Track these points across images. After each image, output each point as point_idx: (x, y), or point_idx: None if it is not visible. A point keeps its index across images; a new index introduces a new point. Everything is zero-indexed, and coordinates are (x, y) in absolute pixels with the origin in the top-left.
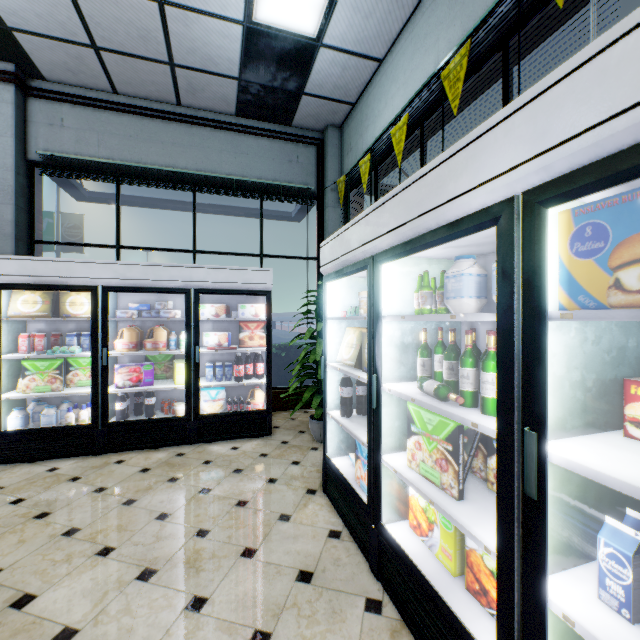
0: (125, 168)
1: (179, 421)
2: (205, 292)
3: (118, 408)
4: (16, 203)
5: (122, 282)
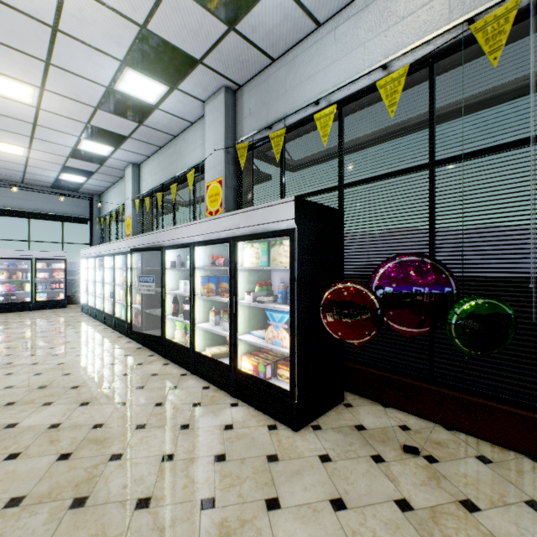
0: None
1: (28, 303)
2: (39, 259)
3: (2, 299)
4: None
5: (5, 256)
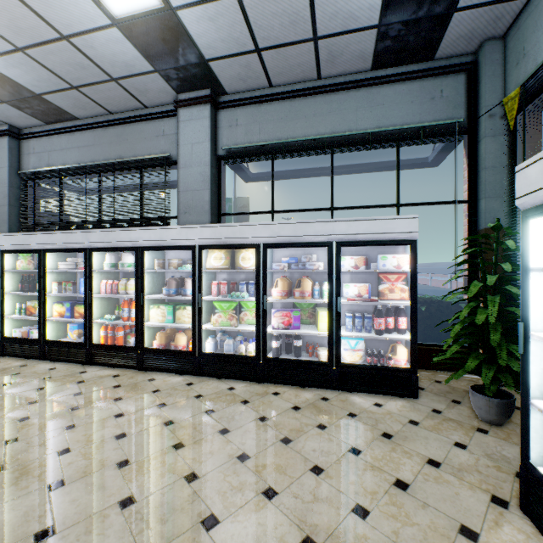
0: (277, 146)
1: (322, 366)
2: (346, 244)
3: (274, 346)
4: (211, 188)
5: (277, 239)
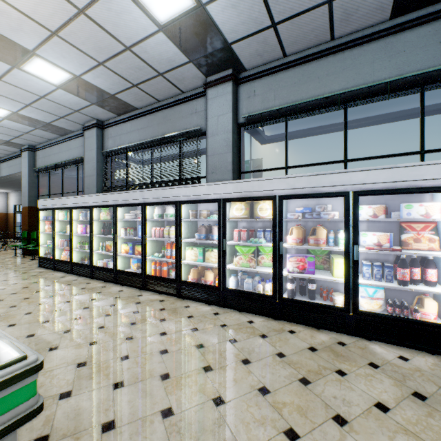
0: (291, 108)
1: (338, 311)
2: (364, 194)
3: (288, 287)
4: (232, 151)
5: (292, 191)
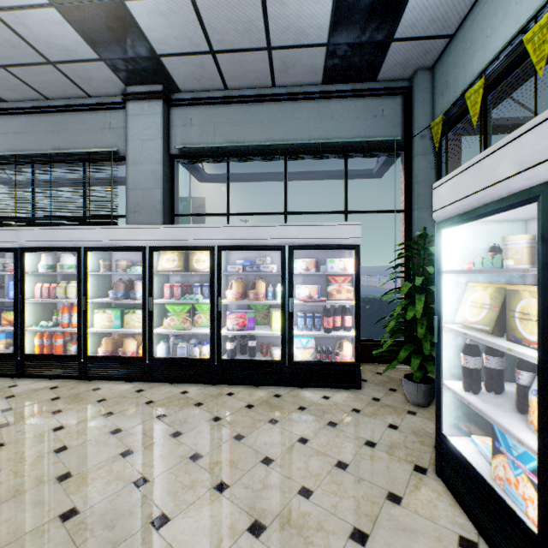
0: (233, 149)
1: (275, 364)
2: (297, 248)
3: (228, 347)
4: (163, 187)
5: (231, 242)
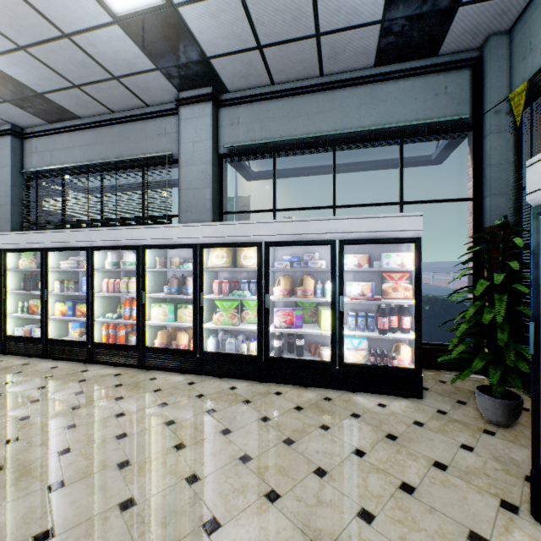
0: (279, 144)
1: (325, 365)
2: (349, 243)
3: (276, 345)
4: (212, 186)
5: (279, 237)
